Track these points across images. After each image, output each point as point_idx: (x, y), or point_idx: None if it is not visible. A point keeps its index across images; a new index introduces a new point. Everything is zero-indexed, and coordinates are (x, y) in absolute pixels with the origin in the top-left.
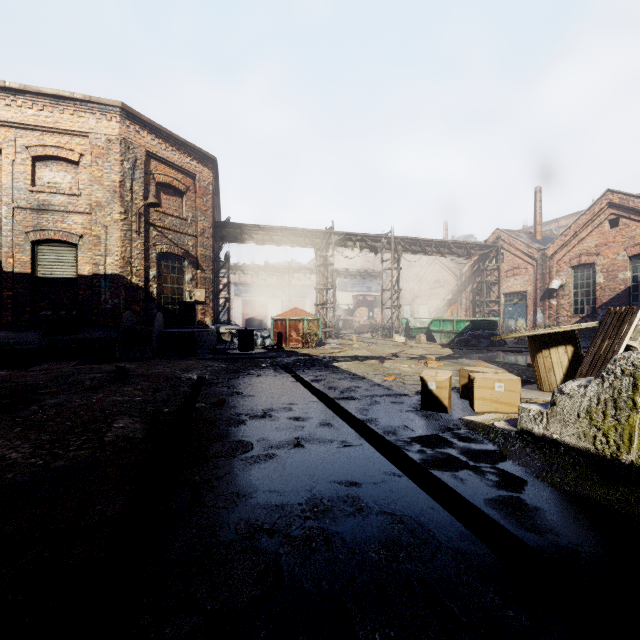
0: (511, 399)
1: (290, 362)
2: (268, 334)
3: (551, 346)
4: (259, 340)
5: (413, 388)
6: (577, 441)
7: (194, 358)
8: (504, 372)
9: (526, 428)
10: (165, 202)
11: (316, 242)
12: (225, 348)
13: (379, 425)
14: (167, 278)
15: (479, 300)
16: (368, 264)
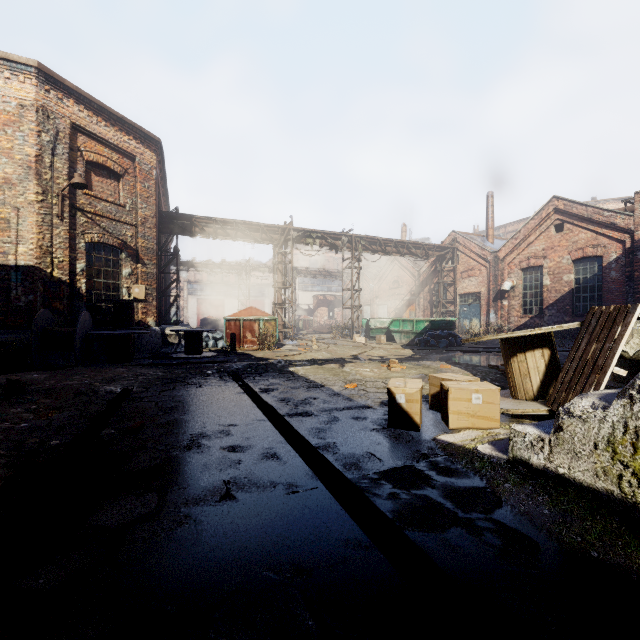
0: (490, 412)
1: (240, 368)
2: (221, 335)
3: (527, 349)
4: (211, 342)
5: (377, 398)
6: (594, 480)
7: (128, 364)
8: (478, 379)
9: (521, 457)
10: (97, 185)
11: (274, 238)
12: (171, 351)
13: (338, 454)
14: (99, 272)
15: (436, 300)
16: (329, 264)
